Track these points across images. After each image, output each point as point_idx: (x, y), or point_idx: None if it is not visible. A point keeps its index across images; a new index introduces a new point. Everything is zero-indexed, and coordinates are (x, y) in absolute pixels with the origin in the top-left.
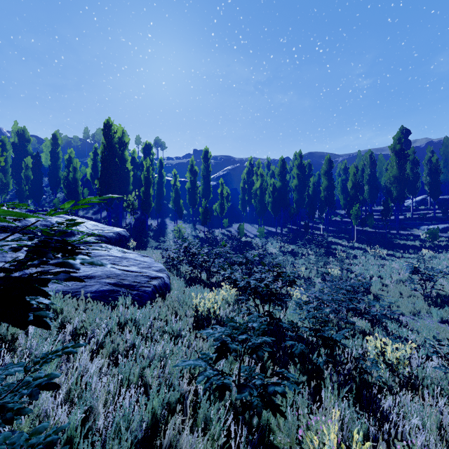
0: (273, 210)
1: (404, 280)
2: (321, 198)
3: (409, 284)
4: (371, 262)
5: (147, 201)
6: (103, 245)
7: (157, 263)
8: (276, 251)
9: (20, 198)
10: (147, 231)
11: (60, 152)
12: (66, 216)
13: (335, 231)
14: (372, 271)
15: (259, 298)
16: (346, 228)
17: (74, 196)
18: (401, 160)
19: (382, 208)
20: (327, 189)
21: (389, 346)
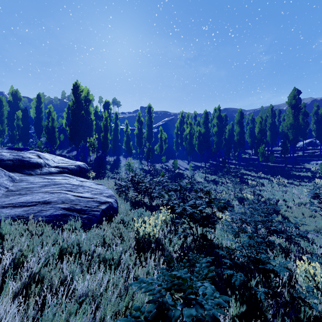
0: (199, 149)
1: (304, 203)
2: (235, 141)
3: (308, 206)
4: (276, 189)
5: (106, 143)
6: (65, 175)
7: (108, 190)
8: (201, 180)
9: (12, 140)
10: (105, 165)
11: (43, 107)
12: (38, 152)
13: (245, 165)
14: (277, 196)
15: (193, 222)
16: (253, 163)
17: (52, 139)
18: (296, 112)
19: (280, 148)
20: (239, 134)
21: (319, 270)
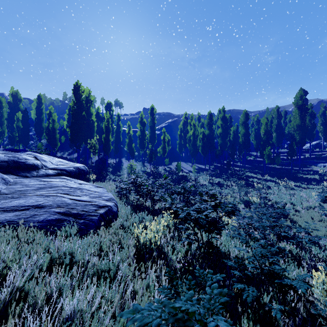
0: (202, 151)
1: (313, 206)
2: (240, 143)
3: (317, 210)
4: (283, 192)
5: (107, 145)
6: (63, 177)
7: (107, 193)
8: (206, 183)
9: (12, 142)
10: (107, 167)
11: (43, 109)
12: (36, 154)
13: (250, 167)
14: (285, 199)
15: (198, 227)
16: (258, 165)
17: (53, 141)
18: (303, 112)
19: (286, 150)
20: (244, 136)
21: None
